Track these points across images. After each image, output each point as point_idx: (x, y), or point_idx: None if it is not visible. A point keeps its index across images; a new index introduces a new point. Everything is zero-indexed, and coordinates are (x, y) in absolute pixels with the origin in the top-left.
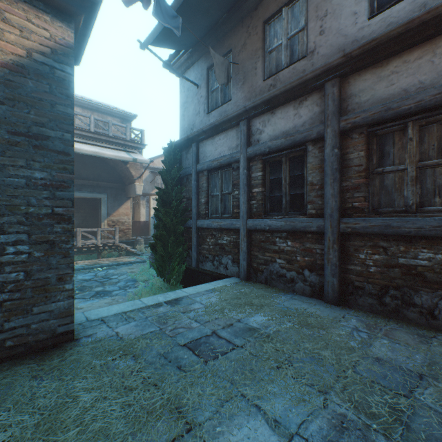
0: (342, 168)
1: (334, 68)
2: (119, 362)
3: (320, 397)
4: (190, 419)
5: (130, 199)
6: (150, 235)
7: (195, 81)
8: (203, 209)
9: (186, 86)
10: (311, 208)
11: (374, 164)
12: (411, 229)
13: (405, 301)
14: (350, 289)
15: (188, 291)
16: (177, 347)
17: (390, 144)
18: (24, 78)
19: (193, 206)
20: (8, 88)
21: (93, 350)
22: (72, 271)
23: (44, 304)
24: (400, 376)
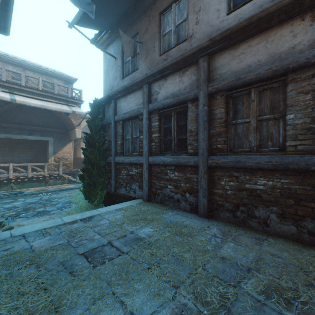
0: (210, 120)
1: (204, 49)
2: (22, 271)
3: (172, 291)
4: None
5: (72, 141)
6: None
7: (114, 54)
8: (119, 149)
9: (107, 58)
10: (190, 149)
11: (231, 117)
12: (253, 164)
13: (249, 214)
14: (215, 206)
15: (102, 210)
16: (76, 256)
17: (241, 104)
18: None
19: (112, 147)
20: None
21: (5, 262)
22: None
23: None
24: (234, 270)
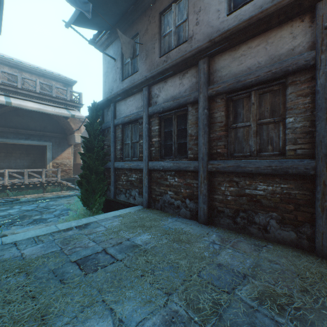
0: (210, 124)
1: (204, 50)
2: (11, 279)
3: (165, 298)
4: (49, 325)
5: (71, 146)
6: None
7: (113, 55)
8: (119, 154)
9: (107, 59)
10: (191, 153)
11: (231, 121)
12: (253, 168)
13: (249, 220)
14: (215, 212)
15: (99, 217)
16: (68, 263)
17: (241, 107)
18: None
19: (111, 152)
20: None
21: None
22: None
23: None
24: (230, 277)
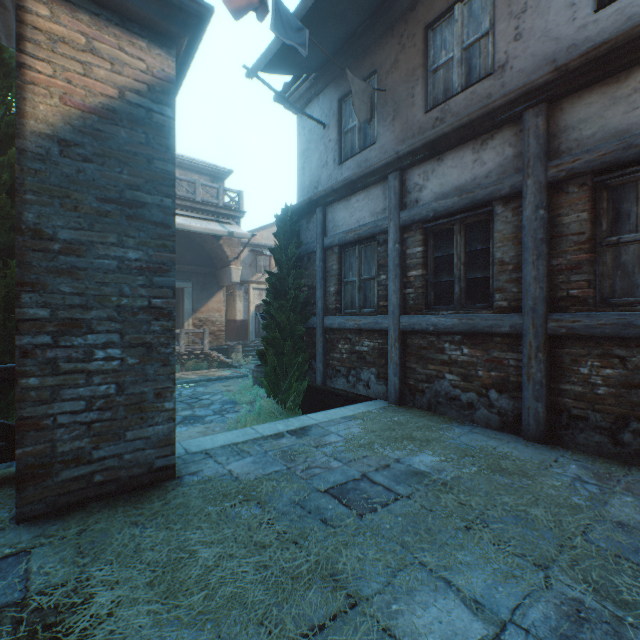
0: (552, 239)
1: (539, 89)
2: (240, 509)
3: (538, 573)
4: (353, 591)
5: (223, 289)
6: (249, 340)
7: (321, 118)
8: (332, 302)
9: (306, 127)
10: (501, 299)
11: (604, 230)
12: None
13: None
14: (564, 419)
15: (318, 418)
16: (316, 494)
17: (631, 200)
18: (116, 126)
19: (317, 298)
20: (97, 141)
21: (203, 492)
22: (173, 385)
23: (139, 427)
24: None
